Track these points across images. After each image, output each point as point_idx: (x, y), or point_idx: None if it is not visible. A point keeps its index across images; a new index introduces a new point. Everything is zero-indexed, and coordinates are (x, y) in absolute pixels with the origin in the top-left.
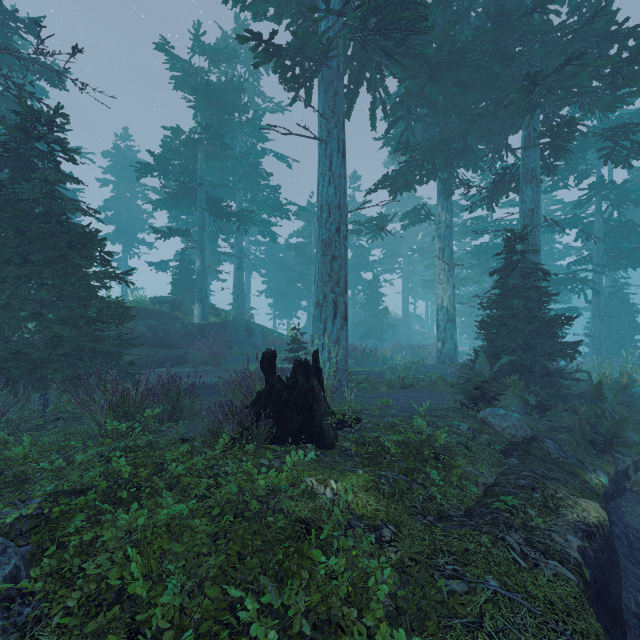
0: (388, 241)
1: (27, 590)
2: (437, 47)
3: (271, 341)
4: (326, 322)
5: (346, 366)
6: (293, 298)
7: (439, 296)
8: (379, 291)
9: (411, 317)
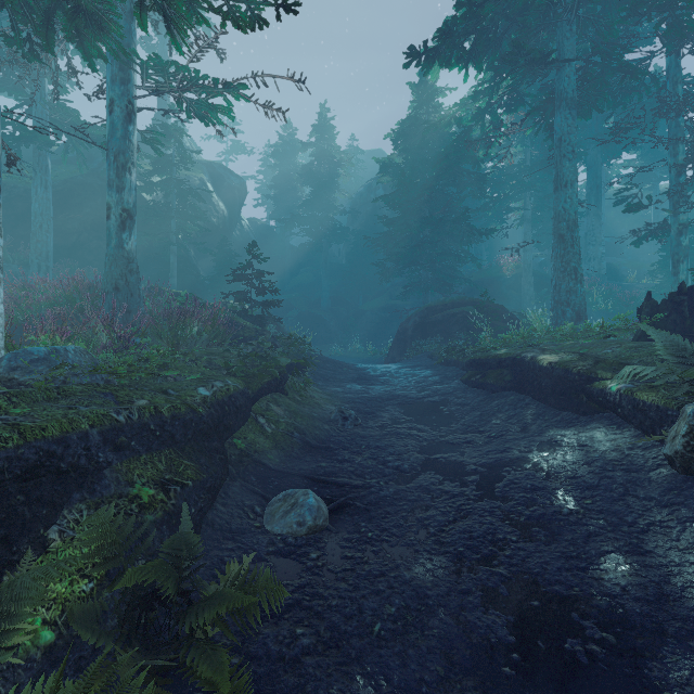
0: None
1: None
2: None
3: None
4: None
5: None
6: None
7: None
8: None
9: None
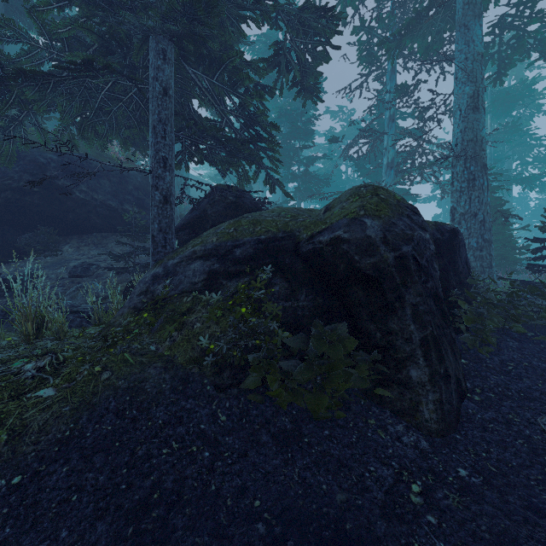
0: None
1: None
2: None
3: None
4: None
5: None
6: None
7: None
8: None
9: None
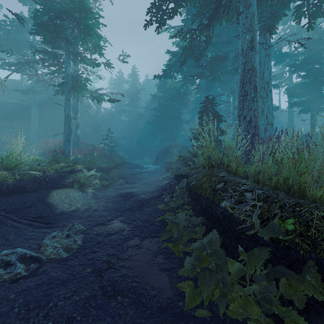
0: None
1: None
2: None
3: None
4: None
5: None
6: None
7: None
8: None
9: None
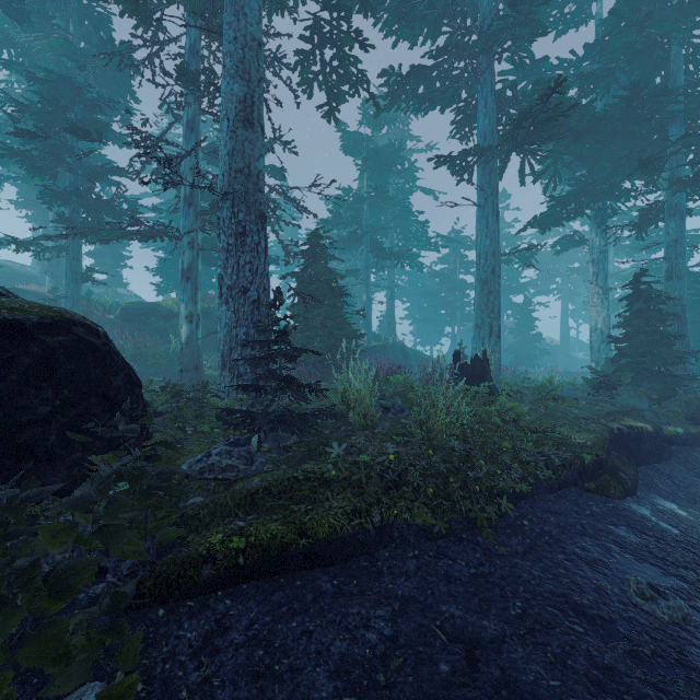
0: (543, 260)
1: (412, 402)
2: (578, 120)
3: (424, 362)
4: (483, 339)
5: (499, 372)
6: (437, 325)
7: (592, 318)
8: (531, 315)
9: (573, 344)
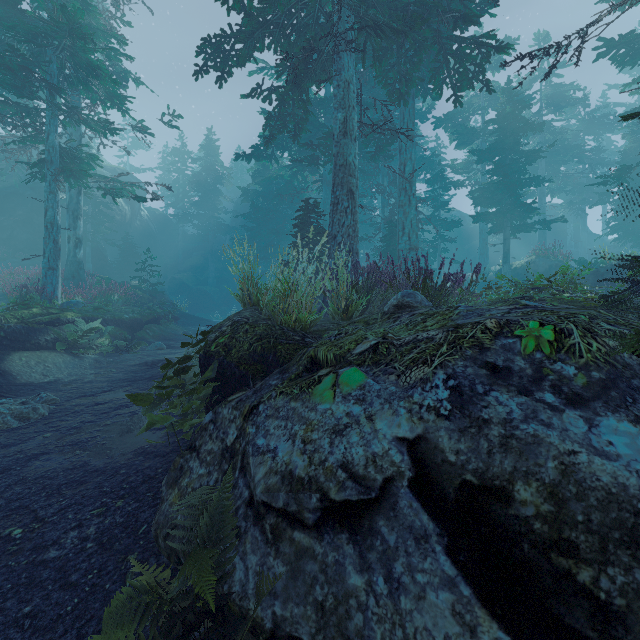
0: None
1: None
2: None
3: None
4: None
5: None
6: None
7: None
8: None
9: None
